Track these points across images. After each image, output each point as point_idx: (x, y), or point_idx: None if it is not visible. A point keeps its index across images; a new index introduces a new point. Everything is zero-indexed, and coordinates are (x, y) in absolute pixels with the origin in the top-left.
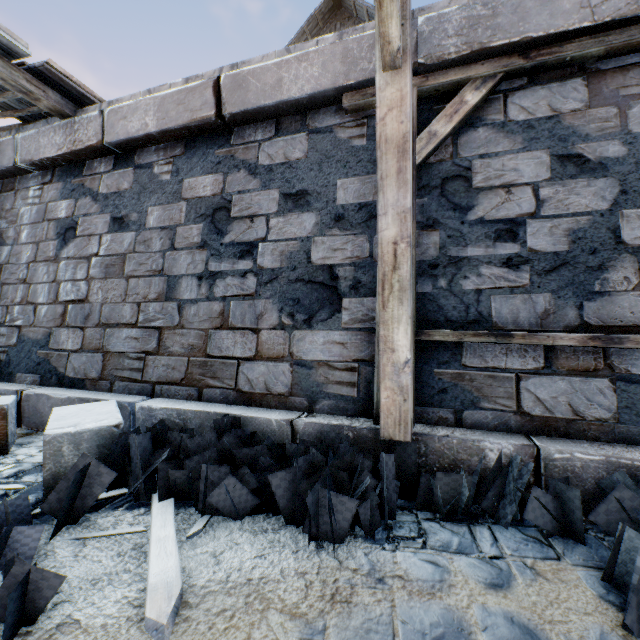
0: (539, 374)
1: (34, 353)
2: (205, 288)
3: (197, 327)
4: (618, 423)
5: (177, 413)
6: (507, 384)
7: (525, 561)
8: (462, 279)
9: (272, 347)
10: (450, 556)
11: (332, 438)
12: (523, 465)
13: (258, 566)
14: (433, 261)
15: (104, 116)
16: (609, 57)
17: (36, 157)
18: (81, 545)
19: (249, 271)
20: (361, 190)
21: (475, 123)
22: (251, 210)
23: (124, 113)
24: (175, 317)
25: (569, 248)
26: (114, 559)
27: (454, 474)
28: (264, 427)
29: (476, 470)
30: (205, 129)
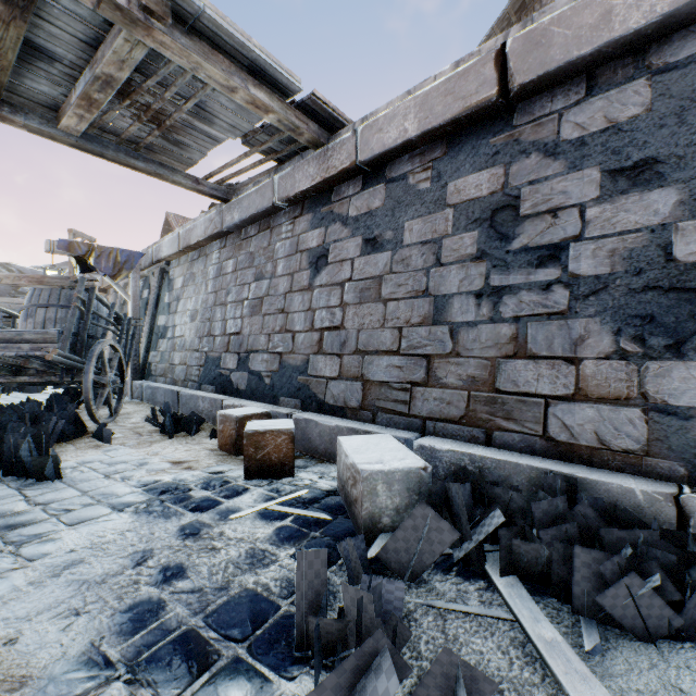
0: None
1: (294, 379)
2: (486, 307)
3: (478, 355)
4: None
5: (469, 459)
6: None
7: None
8: None
9: (604, 384)
10: None
11: None
12: None
13: None
14: None
15: (357, 135)
16: None
17: (291, 193)
18: (439, 617)
19: (554, 282)
20: None
21: None
22: (551, 202)
23: (379, 125)
24: (446, 343)
25: None
26: (497, 655)
27: None
28: (618, 498)
29: None
30: (476, 117)
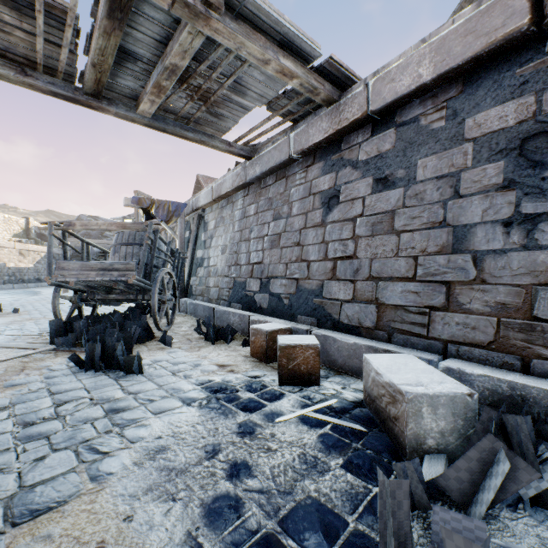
0: None
1: (310, 300)
2: (517, 235)
3: (508, 282)
4: None
5: (508, 386)
6: None
7: None
8: None
9: None
10: None
11: None
12: None
13: None
14: None
15: (368, 88)
16: None
17: (305, 146)
18: None
19: None
20: None
21: None
22: None
23: (391, 76)
24: (469, 270)
25: None
26: None
27: None
28: None
29: None
30: (499, 51)
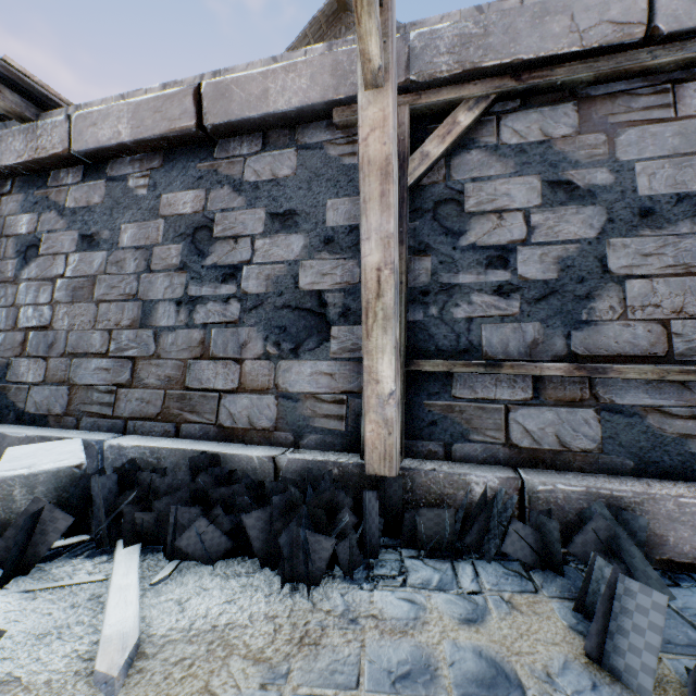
0: (528, 405)
1: None
2: (184, 314)
3: (175, 357)
4: (602, 454)
5: (150, 451)
6: (496, 415)
7: (503, 595)
8: (453, 307)
9: (256, 378)
10: (428, 593)
11: (315, 475)
12: (508, 498)
13: (226, 612)
14: (424, 288)
15: (71, 121)
16: (599, 83)
17: None
18: (30, 598)
19: (232, 296)
20: (352, 211)
21: (468, 145)
22: (235, 230)
23: (94, 119)
24: (151, 346)
25: (558, 276)
26: (67, 611)
27: (437, 509)
28: (245, 465)
29: (462, 505)
30: (185, 140)
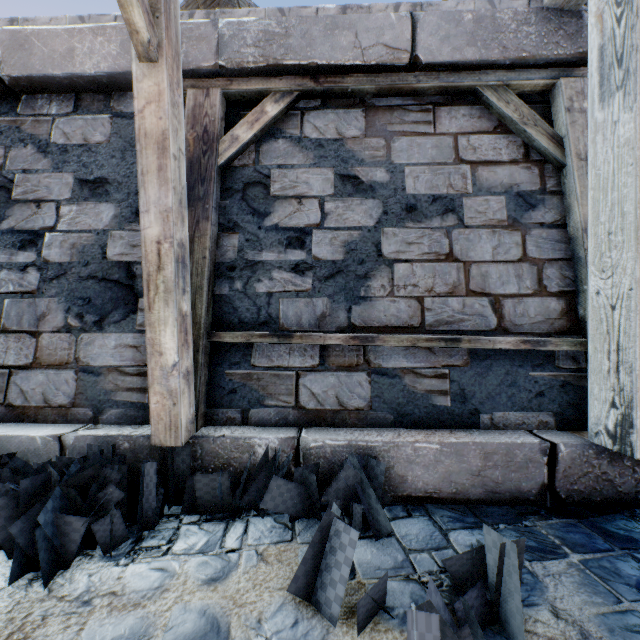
0: (315, 371)
1: None
2: None
3: None
4: (371, 410)
5: None
6: (289, 381)
7: (259, 548)
8: (256, 282)
9: (55, 353)
10: (187, 558)
11: (95, 451)
12: (286, 456)
13: None
14: (232, 263)
15: None
16: (382, 96)
17: None
18: None
19: (31, 264)
20: None
21: (276, 134)
22: (38, 194)
23: None
24: None
25: (344, 258)
26: None
27: (211, 474)
28: (26, 446)
29: (247, 466)
30: None
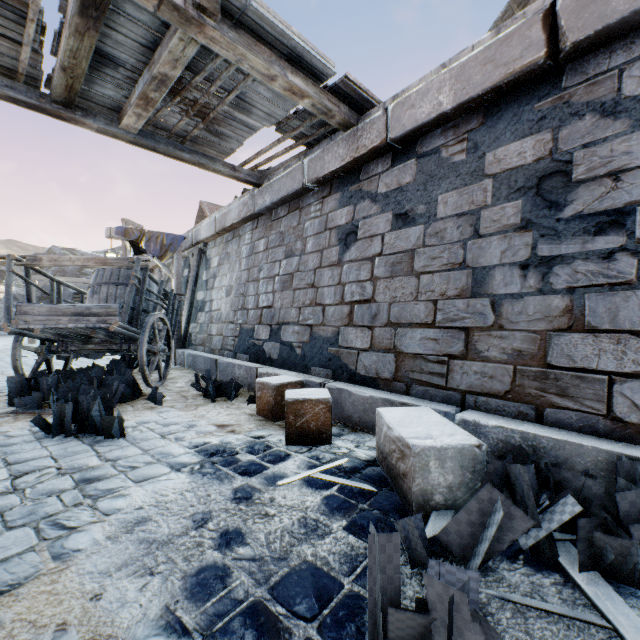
0: None
1: (325, 349)
2: (533, 279)
3: (524, 328)
4: None
5: (521, 436)
6: None
7: None
8: None
9: None
10: None
11: None
12: None
13: None
14: None
15: (388, 113)
16: None
17: (321, 174)
18: (517, 613)
19: (618, 250)
20: None
21: None
22: (612, 165)
23: (411, 102)
24: (487, 316)
25: None
26: None
27: None
28: None
29: None
30: (518, 83)
